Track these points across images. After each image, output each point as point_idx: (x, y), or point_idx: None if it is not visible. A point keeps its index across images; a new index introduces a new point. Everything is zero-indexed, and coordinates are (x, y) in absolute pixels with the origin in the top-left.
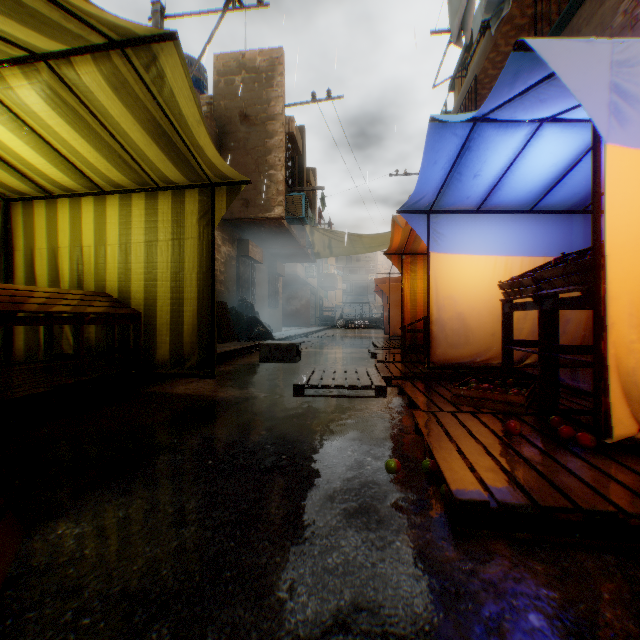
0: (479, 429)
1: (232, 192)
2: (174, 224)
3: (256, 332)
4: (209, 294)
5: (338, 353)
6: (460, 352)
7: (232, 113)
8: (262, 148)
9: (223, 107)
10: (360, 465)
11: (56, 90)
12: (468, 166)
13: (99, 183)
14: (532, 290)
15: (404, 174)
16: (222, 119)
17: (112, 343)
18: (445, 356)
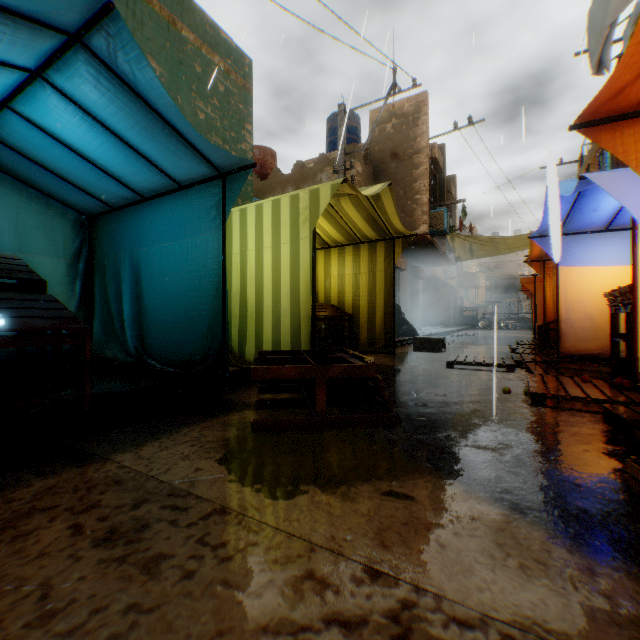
0: (566, 381)
1: (405, 241)
2: (370, 263)
3: (404, 330)
4: (391, 304)
5: (479, 348)
6: (587, 345)
7: (384, 154)
8: (409, 178)
9: (377, 150)
10: (488, 391)
11: (327, 209)
12: (585, 205)
13: (328, 243)
14: (619, 299)
15: (558, 164)
16: (376, 160)
17: (335, 332)
18: (572, 348)
